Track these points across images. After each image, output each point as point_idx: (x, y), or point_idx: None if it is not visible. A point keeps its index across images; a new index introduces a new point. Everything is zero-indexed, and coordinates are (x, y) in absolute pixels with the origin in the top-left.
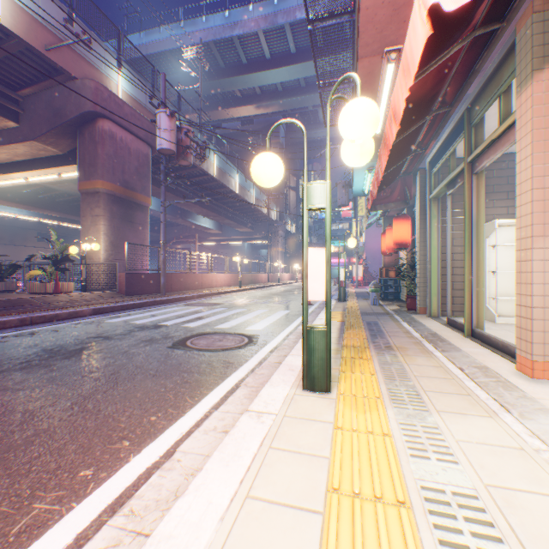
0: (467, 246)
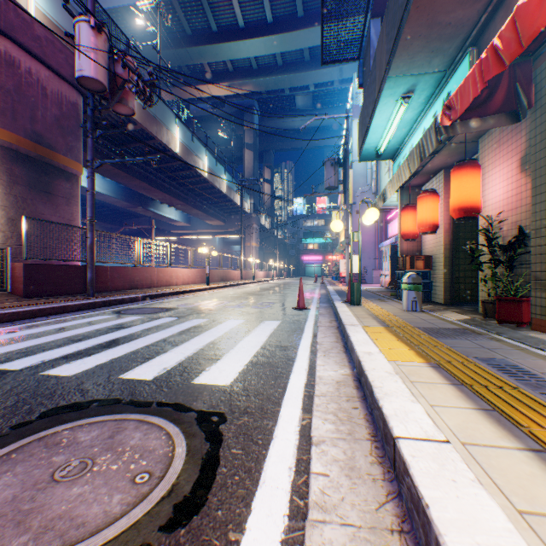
0: None
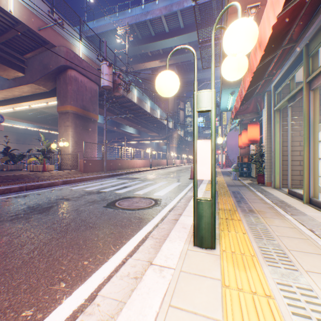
0: (306, 140)
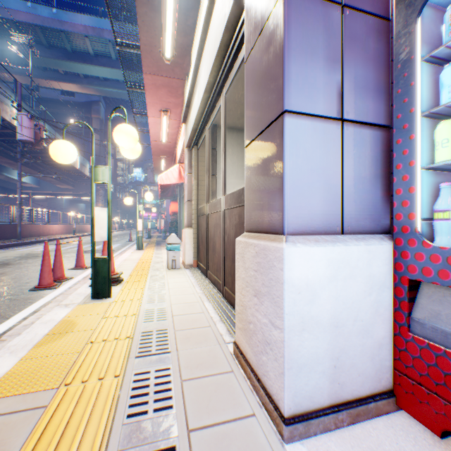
0: None
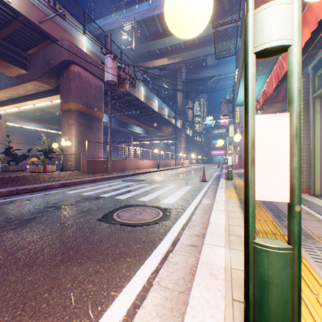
0: None
